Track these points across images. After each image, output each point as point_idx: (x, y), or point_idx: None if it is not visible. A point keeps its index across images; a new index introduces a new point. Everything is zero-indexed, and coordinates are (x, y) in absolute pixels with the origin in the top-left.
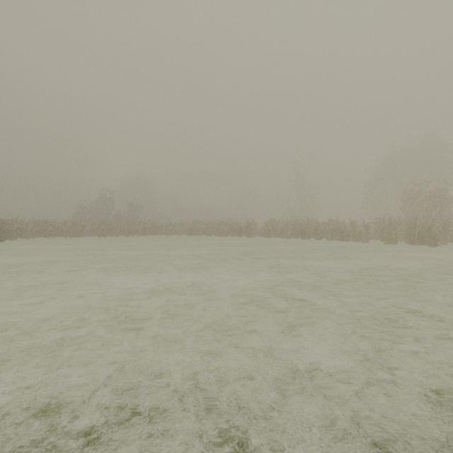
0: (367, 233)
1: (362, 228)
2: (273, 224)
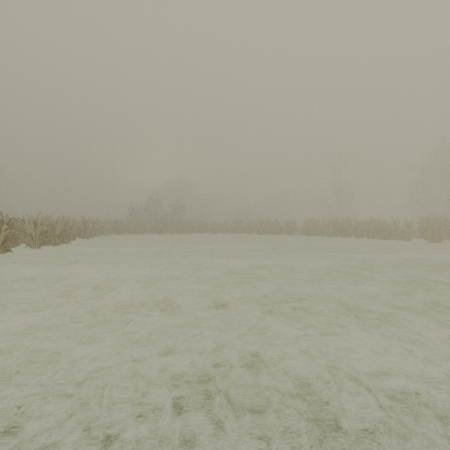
0: (410, 232)
1: (404, 228)
2: (313, 223)
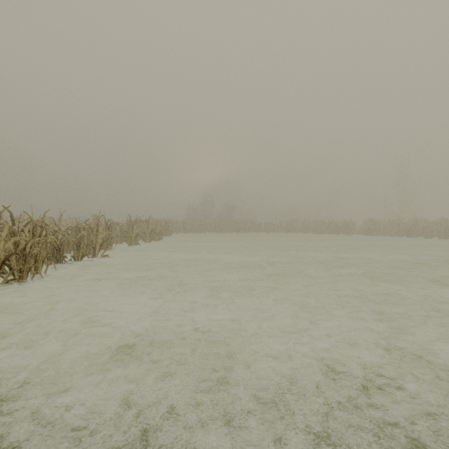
0: None
1: None
2: (374, 222)
